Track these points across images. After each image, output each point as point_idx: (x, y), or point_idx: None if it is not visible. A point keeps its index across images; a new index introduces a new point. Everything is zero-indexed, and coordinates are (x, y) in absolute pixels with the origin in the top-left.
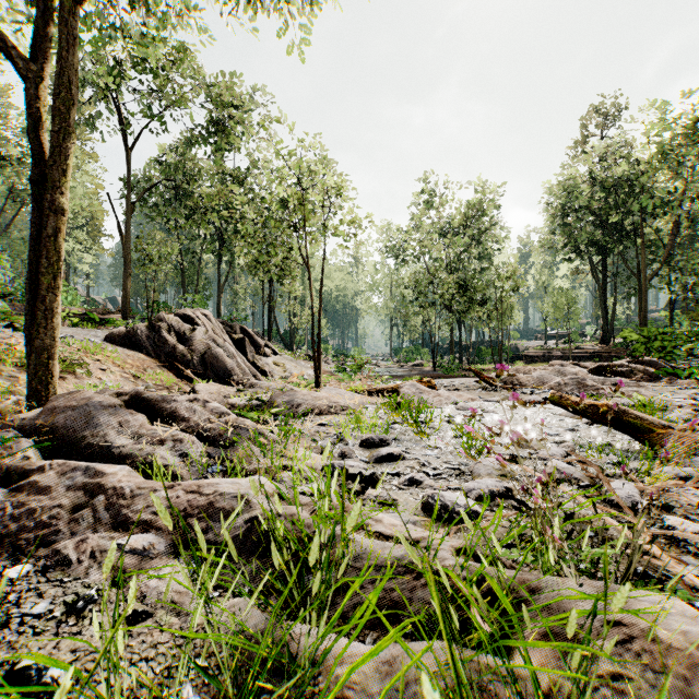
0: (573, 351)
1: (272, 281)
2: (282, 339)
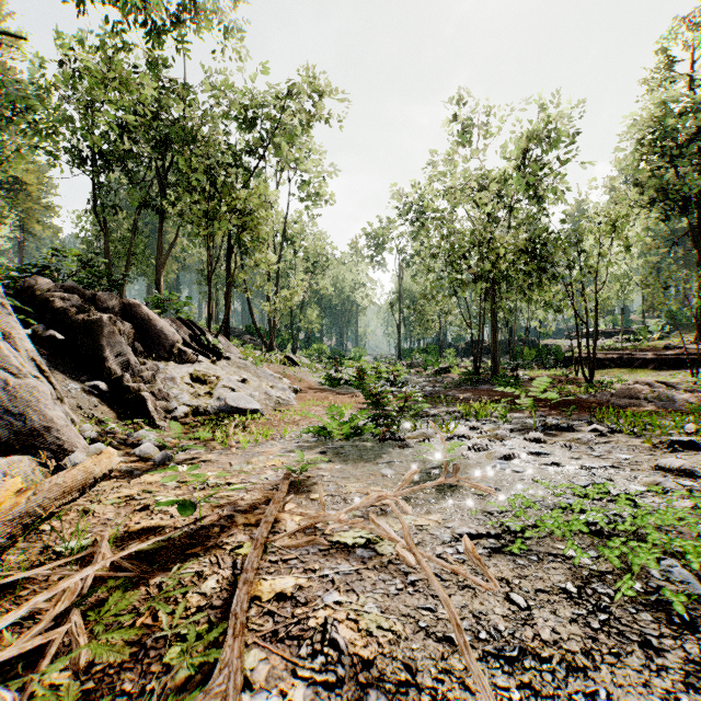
0: (668, 351)
1: (231, 246)
2: (259, 336)
